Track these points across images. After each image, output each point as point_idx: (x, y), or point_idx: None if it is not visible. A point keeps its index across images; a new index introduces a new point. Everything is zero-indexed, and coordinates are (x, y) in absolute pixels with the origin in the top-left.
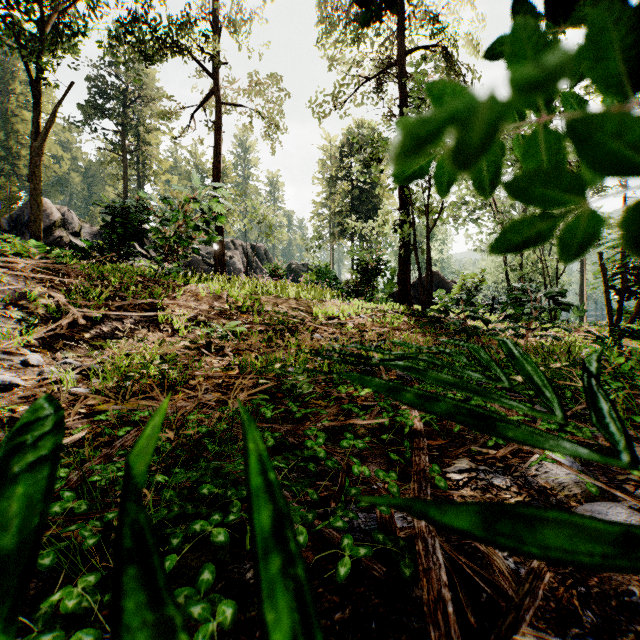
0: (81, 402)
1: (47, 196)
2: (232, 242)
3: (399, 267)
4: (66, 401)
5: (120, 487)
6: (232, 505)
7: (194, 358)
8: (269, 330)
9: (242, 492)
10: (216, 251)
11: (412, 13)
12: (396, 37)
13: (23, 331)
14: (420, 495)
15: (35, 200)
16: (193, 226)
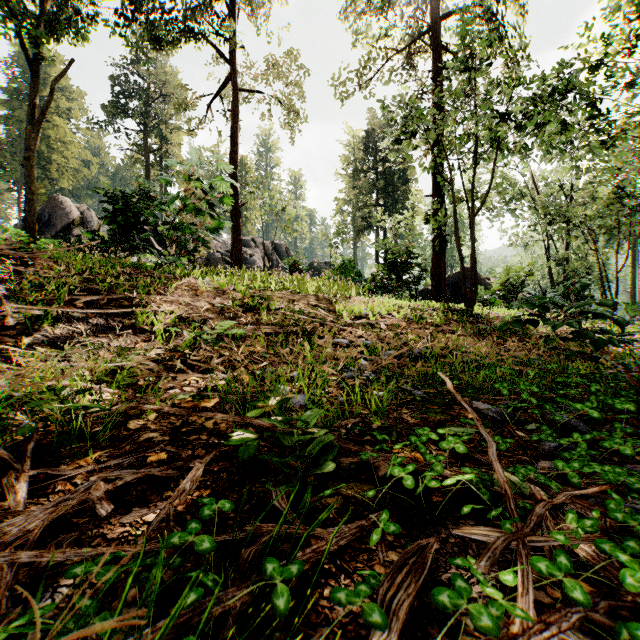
0: None
1: (77, 200)
2: (253, 240)
3: (432, 260)
4: None
5: None
6: None
7: (161, 375)
8: (281, 332)
9: None
10: (233, 247)
11: None
12: (429, 2)
13: None
14: None
15: (30, 188)
16: (195, 209)
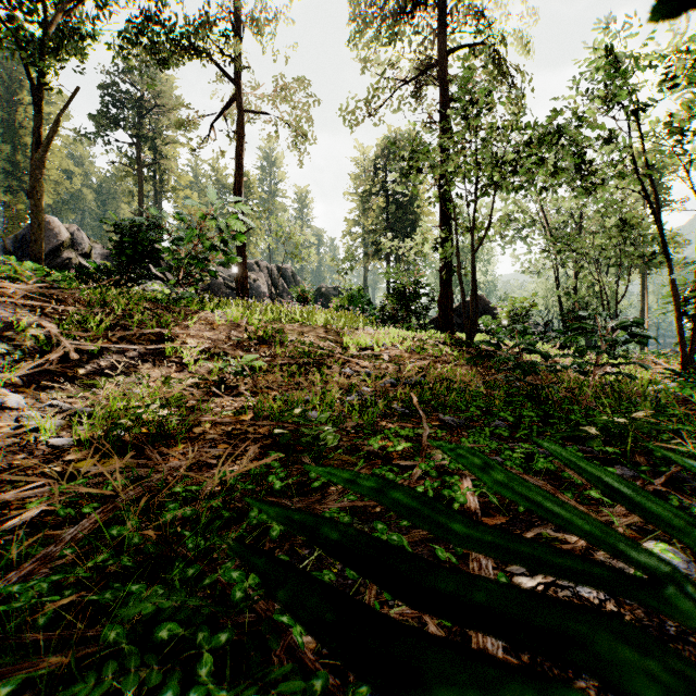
0: (59, 457)
1: (58, 214)
2: (256, 264)
3: (440, 291)
4: (42, 455)
5: (46, 619)
6: (200, 661)
7: (203, 398)
8: (293, 363)
9: (218, 636)
10: (238, 273)
11: (454, 8)
12: (437, 35)
13: (1, 368)
14: (487, 646)
15: (36, 218)
16: (209, 246)
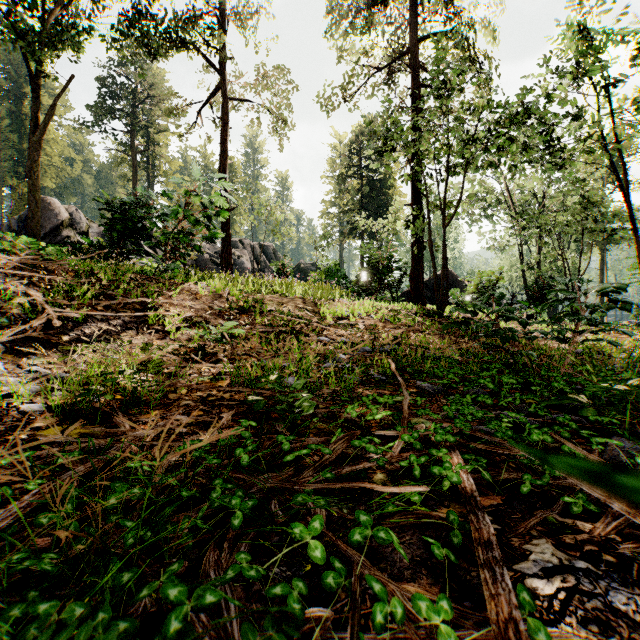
0: (27, 424)
1: (60, 198)
2: (240, 241)
3: (411, 265)
4: (11, 422)
5: None
6: None
7: (181, 365)
8: (272, 332)
9: None
10: (222, 250)
11: None
12: (408, 24)
13: None
14: None
15: (33, 196)
16: (193, 221)
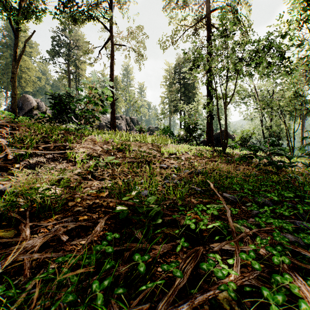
0: None
1: (35, 96)
2: (120, 116)
3: (207, 127)
4: None
5: None
6: None
7: (81, 181)
8: (135, 161)
9: None
10: (111, 120)
11: None
12: (205, 3)
13: None
14: None
15: (14, 92)
16: (94, 103)
